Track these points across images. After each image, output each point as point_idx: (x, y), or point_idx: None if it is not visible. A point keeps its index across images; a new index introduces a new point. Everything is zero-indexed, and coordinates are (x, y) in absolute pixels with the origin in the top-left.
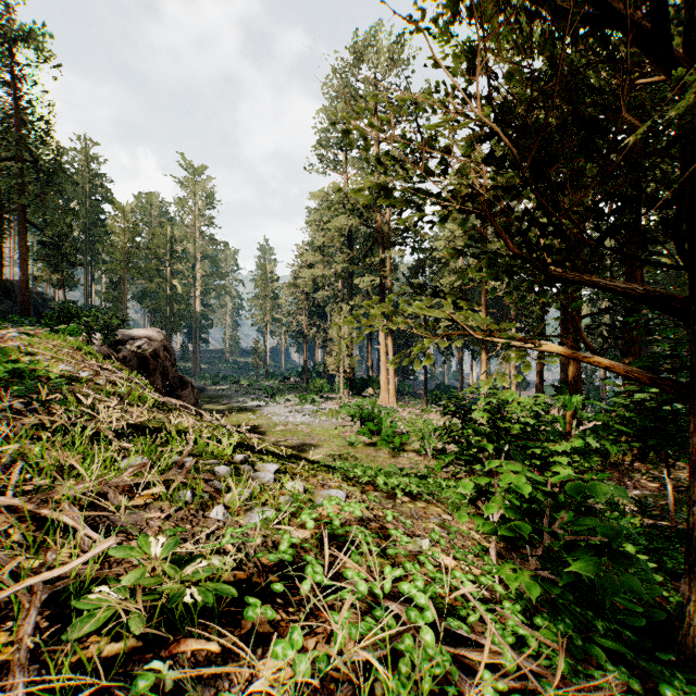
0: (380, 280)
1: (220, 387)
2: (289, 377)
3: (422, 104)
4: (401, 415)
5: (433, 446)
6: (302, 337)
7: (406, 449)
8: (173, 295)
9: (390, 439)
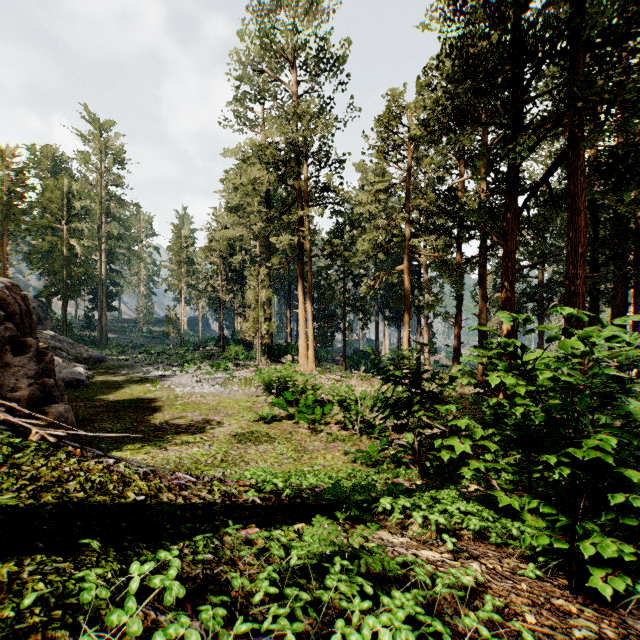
0: (298, 241)
1: (125, 357)
2: (205, 346)
3: (342, 58)
4: (321, 382)
5: (360, 417)
6: (219, 304)
7: (328, 421)
8: (71, 256)
9: (310, 411)
